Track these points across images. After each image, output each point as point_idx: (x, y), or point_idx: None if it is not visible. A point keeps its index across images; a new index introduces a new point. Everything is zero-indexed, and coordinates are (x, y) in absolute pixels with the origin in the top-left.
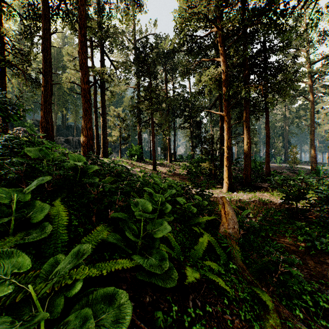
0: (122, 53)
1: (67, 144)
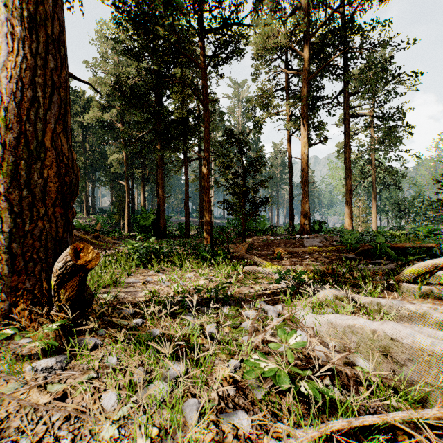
0: None
1: None
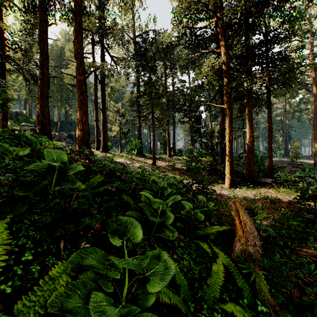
0: (122, 49)
1: (70, 139)
